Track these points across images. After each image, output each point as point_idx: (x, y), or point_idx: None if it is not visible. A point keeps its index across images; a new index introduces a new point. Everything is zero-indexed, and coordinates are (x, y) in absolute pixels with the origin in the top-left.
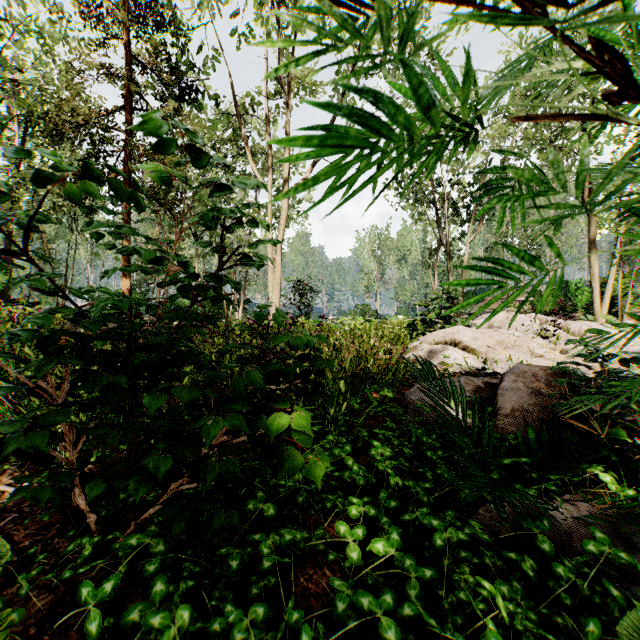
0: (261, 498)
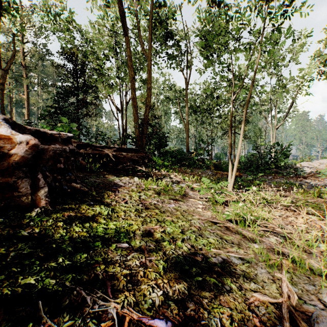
0: None
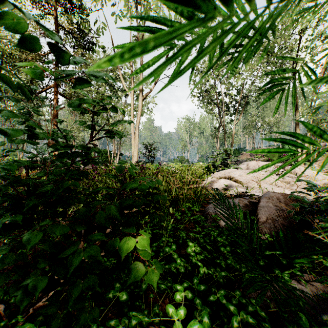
0: (118, 288)
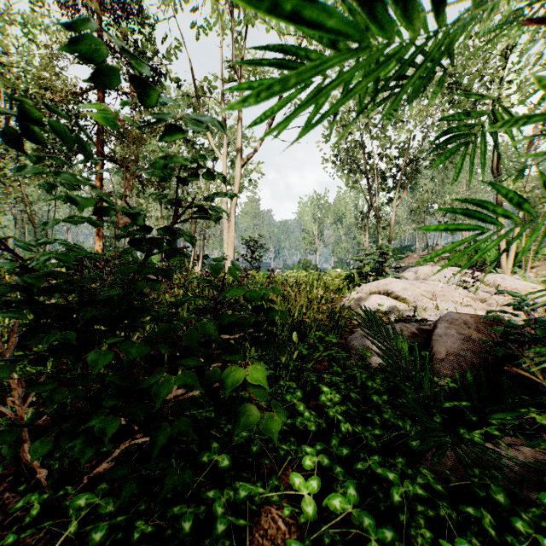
0: (215, 449)
